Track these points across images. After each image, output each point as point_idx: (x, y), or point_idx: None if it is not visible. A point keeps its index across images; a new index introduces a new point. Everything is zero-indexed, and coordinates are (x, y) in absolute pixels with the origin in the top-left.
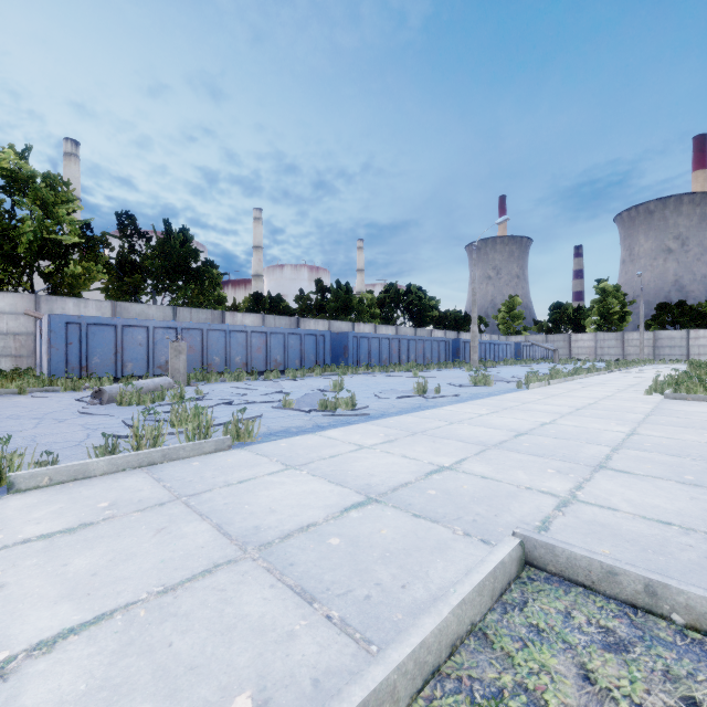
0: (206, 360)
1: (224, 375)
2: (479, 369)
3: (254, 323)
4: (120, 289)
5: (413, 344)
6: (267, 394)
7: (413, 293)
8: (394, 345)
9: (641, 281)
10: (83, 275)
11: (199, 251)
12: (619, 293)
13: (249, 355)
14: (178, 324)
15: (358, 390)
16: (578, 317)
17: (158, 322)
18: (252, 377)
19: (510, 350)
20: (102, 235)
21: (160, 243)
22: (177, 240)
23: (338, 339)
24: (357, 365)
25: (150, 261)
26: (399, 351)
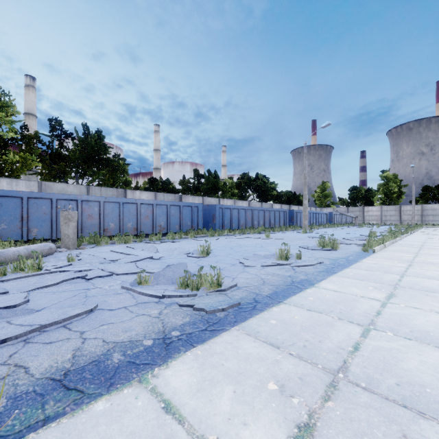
0: (102, 226)
1: (114, 238)
2: (311, 231)
3: (148, 198)
4: (50, 173)
5: (262, 213)
6: (136, 261)
7: (260, 179)
8: (249, 214)
9: (413, 171)
10: (21, 163)
11: (110, 147)
12: (397, 179)
13: (138, 221)
14: (78, 197)
15: (223, 254)
16: (368, 195)
17: (61, 195)
18: (138, 239)
19: (326, 217)
20: (35, 133)
21: (80, 140)
22: (93, 139)
23: (208, 210)
24: (222, 228)
25: (72, 153)
26: (252, 218)
